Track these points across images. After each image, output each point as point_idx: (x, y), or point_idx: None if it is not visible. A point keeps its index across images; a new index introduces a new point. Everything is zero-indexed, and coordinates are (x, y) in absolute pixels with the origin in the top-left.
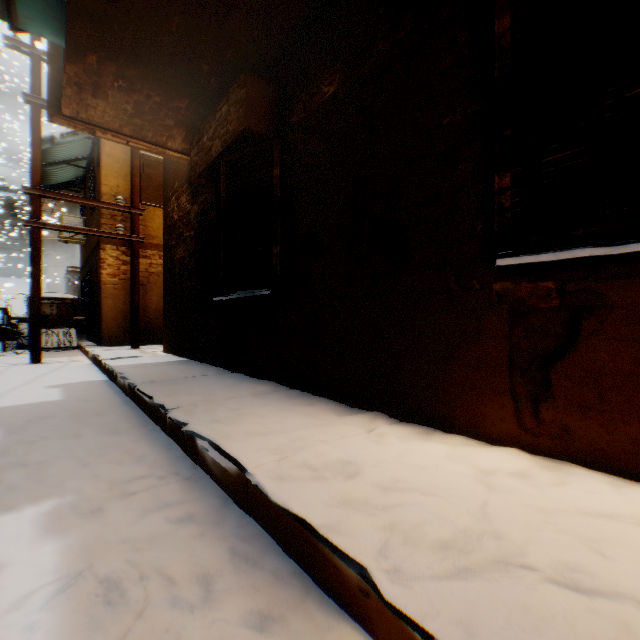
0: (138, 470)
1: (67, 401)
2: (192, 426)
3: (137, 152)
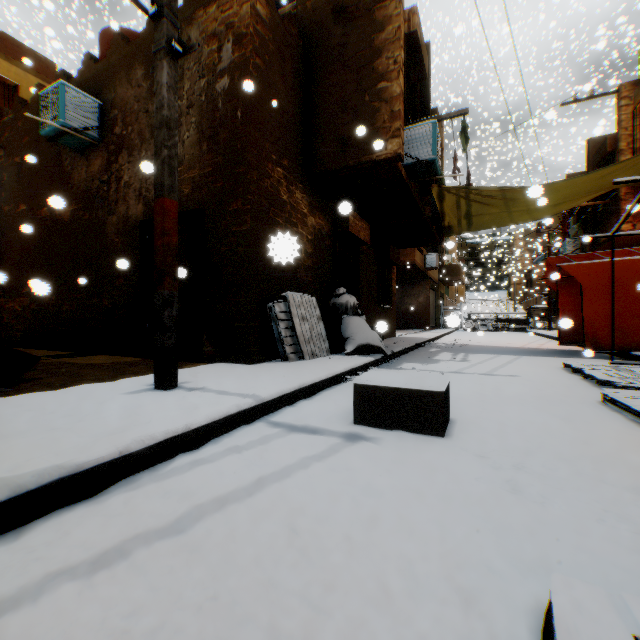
0: None
1: None
2: None
3: None
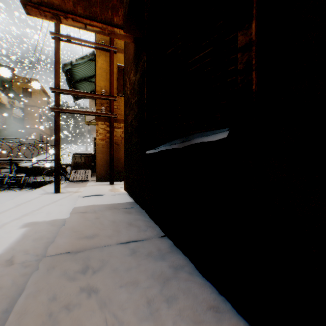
0: None
1: None
2: None
3: (112, 61)
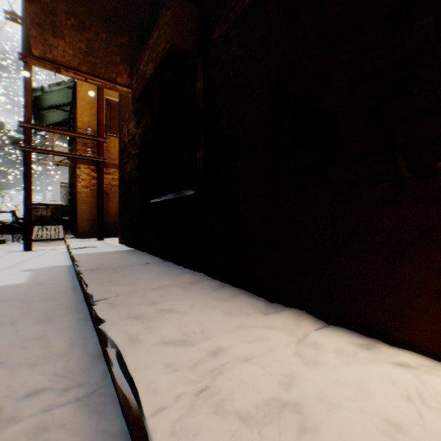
0: (43, 377)
1: (28, 285)
2: (107, 325)
3: (101, 96)
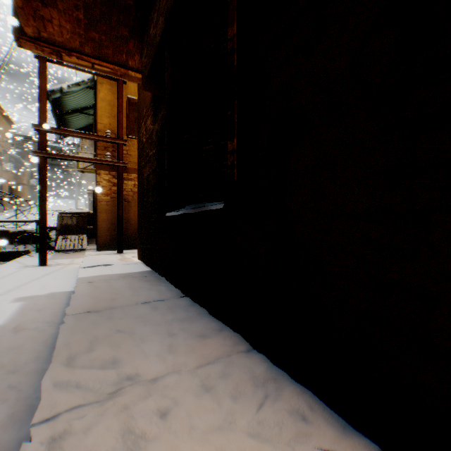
0: None
1: (2, 330)
2: None
3: (121, 93)
